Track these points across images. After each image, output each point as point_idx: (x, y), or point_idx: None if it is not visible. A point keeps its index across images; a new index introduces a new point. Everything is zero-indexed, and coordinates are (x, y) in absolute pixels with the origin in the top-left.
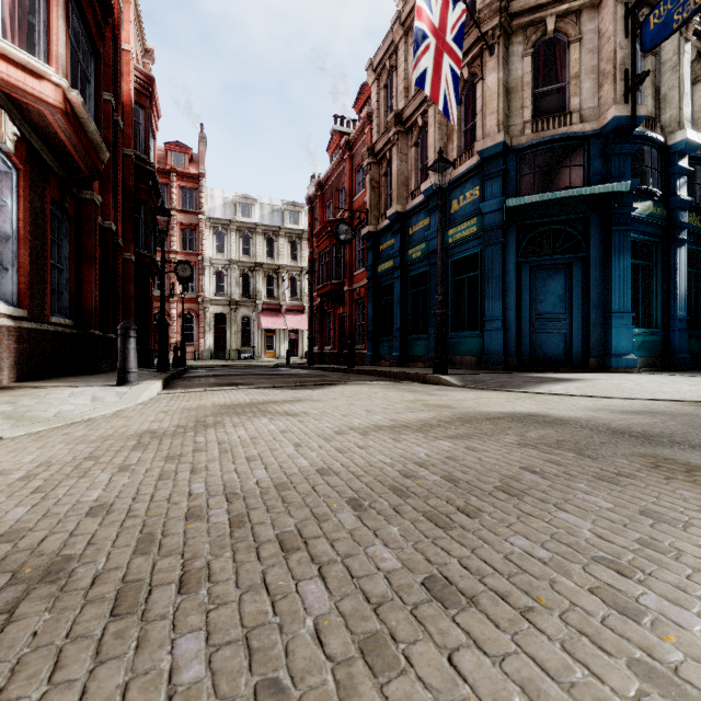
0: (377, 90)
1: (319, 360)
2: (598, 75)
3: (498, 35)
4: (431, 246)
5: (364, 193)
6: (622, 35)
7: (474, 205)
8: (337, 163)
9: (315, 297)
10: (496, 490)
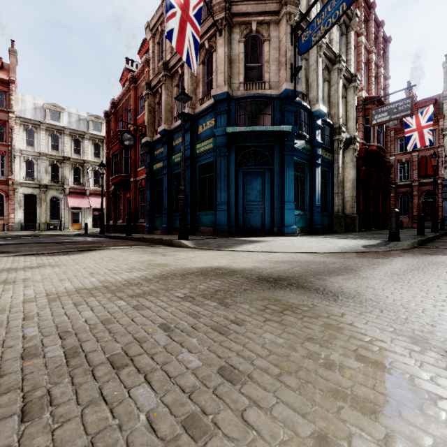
0: (153, 44)
1: (113, 230)
2: (278, 63)
3: (225, 24)
4: (186, 154)
5: (144, 114)
6: (290, 43)
7: (212, 130)
8: (126, 91)
9: (111, 185)
10: (106, 361)
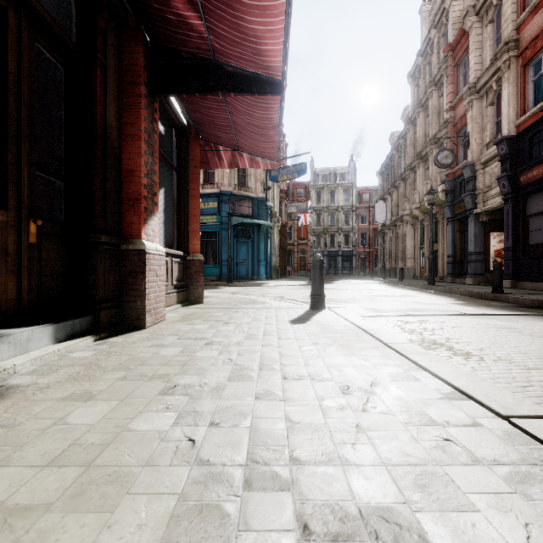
0: None
1: None
2: (255, 177)
3: None
4: None
5: None
6: (263, 170)
7: (214, 210)
8: None
9: None
10: None
